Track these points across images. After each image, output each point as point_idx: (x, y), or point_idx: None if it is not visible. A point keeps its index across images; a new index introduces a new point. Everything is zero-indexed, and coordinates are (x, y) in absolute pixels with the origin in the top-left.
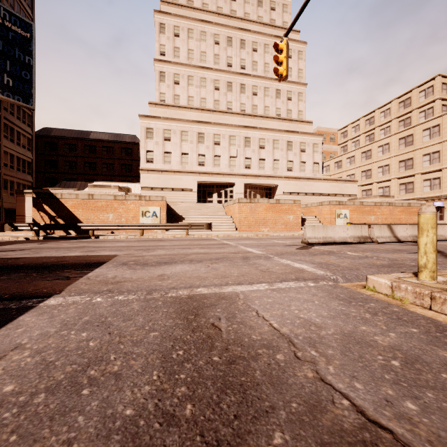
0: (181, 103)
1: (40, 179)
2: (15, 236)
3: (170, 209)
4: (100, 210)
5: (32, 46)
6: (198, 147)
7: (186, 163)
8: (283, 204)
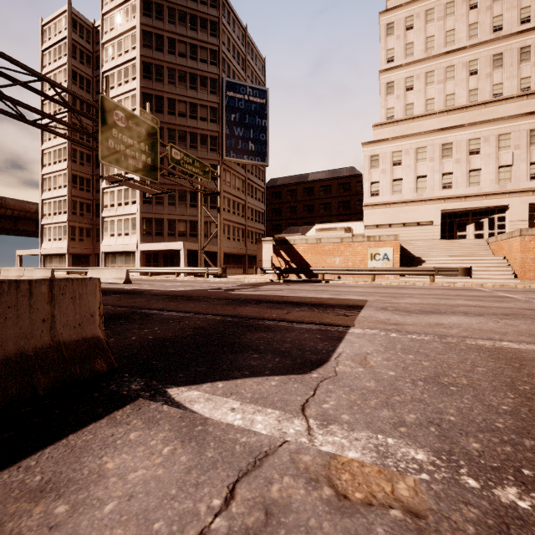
0: (415, 113)
1: (268, 227)
2: (262, 278)
3: (402, 249)
4: (327, 254)
5: (267, 109)
6: (441, 164)
7: (423, 188)
8: None
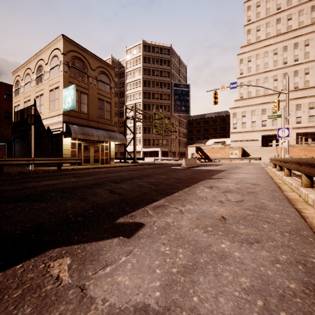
0: (252, 95)
1: None
2: None
3: (244, 151)
4: (215, 153)
5: (189, 92)
6: (261, 117)
7: (254, 126)
8: (313, 147)
